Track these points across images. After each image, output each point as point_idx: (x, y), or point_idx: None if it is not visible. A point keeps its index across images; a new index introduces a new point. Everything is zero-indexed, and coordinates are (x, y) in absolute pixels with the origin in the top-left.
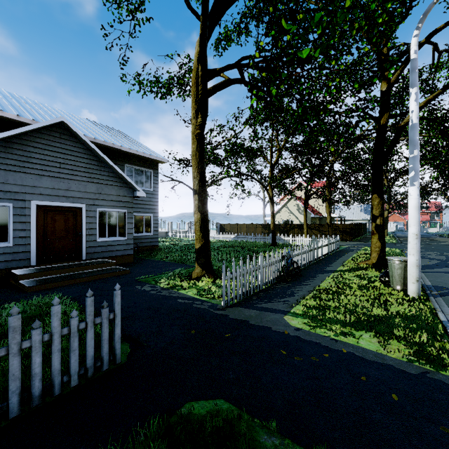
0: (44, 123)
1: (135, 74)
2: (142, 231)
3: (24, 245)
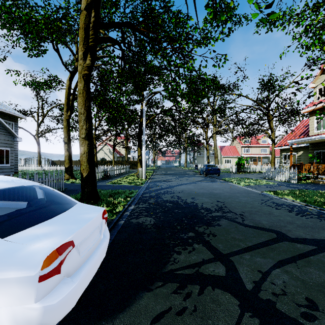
0: None
1: (16, 70)
2: None
3: None
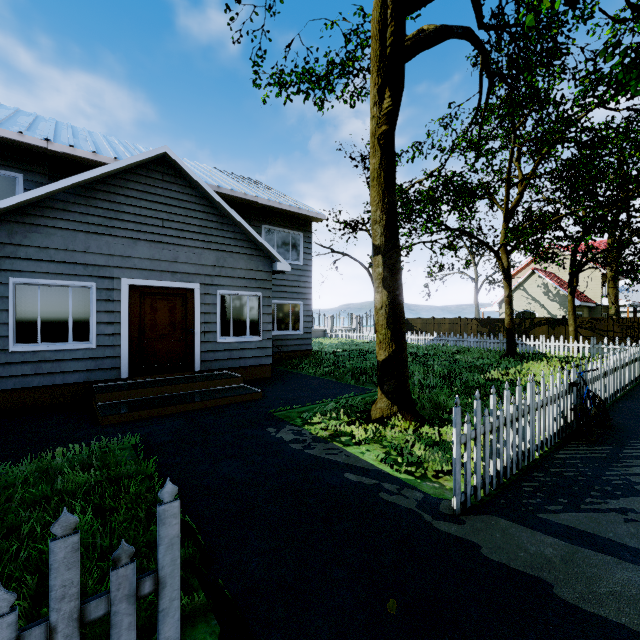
0: (138, 156)
1: (275, 73)
2: (288, 327)
3: (111, 346)
